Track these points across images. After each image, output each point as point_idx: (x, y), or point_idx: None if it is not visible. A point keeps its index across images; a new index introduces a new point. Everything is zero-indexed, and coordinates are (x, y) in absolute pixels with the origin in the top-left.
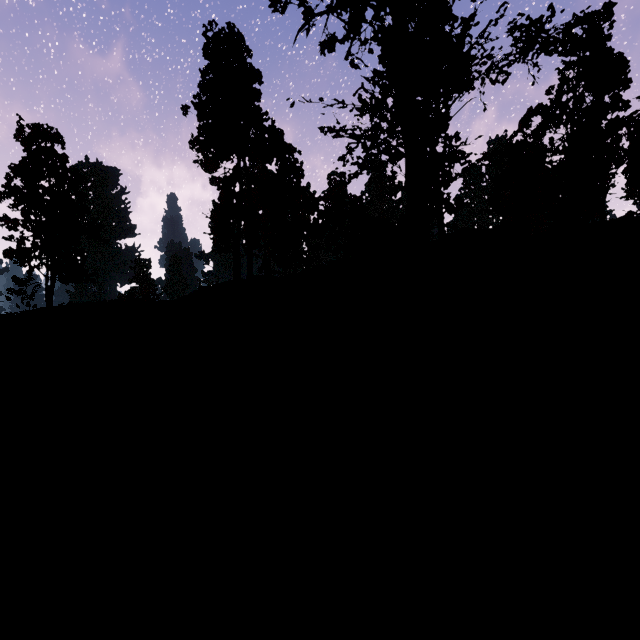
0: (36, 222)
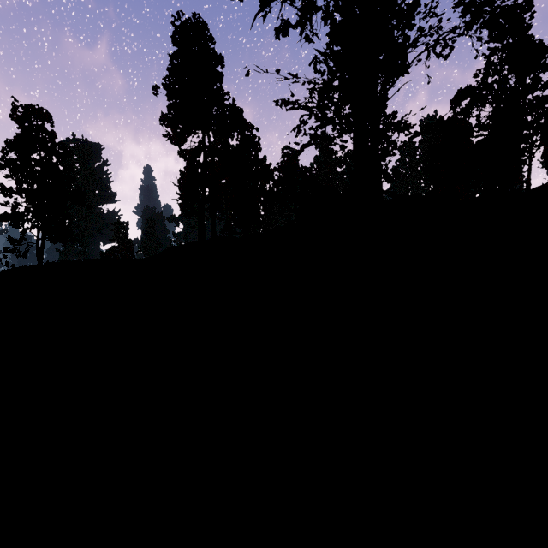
0: (28, 190)
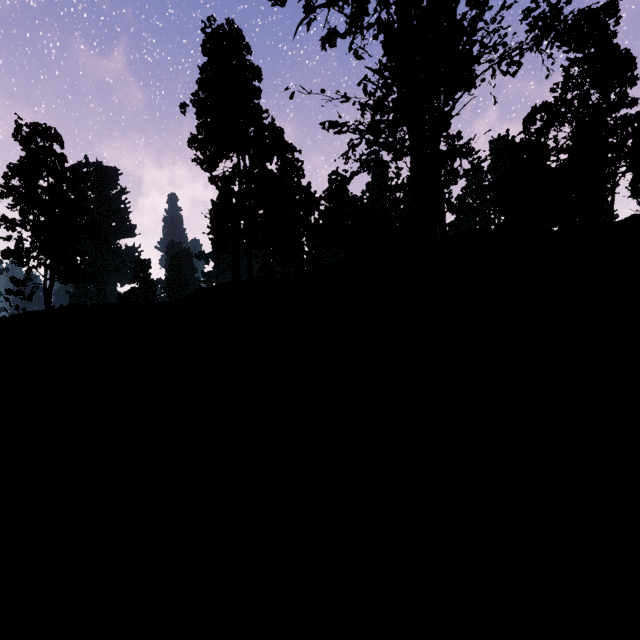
0: (34, 222)
